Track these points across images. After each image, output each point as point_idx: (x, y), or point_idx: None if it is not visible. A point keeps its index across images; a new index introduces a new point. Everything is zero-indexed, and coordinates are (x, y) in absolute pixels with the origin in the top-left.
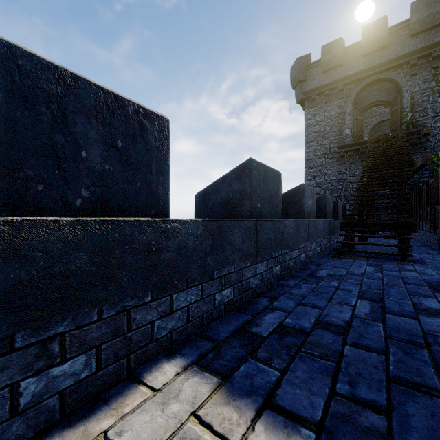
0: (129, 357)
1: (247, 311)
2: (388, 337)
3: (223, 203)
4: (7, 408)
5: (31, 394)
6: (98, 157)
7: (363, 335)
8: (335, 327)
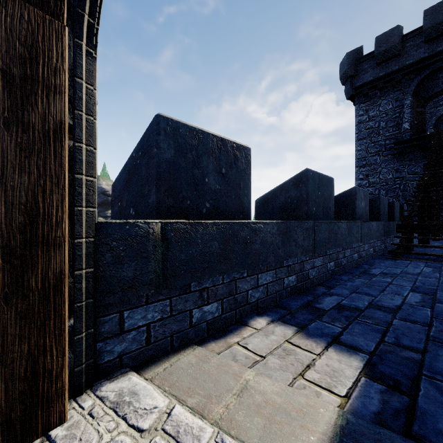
0: (236, 310)
1: (308, 295)
2: (434, 318)
3: (281, 207)
4: (188, 322)
5: (196, 318)
6: (213, 181)
7: (411, 315)
8: (386, 309)
